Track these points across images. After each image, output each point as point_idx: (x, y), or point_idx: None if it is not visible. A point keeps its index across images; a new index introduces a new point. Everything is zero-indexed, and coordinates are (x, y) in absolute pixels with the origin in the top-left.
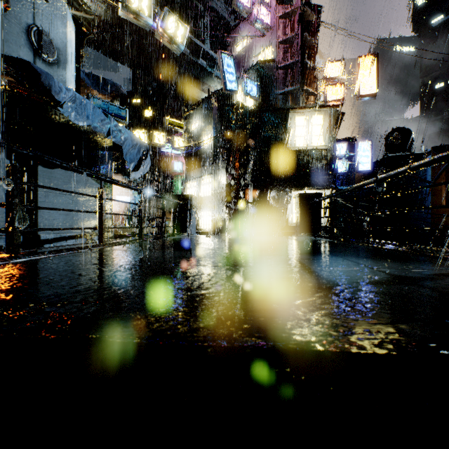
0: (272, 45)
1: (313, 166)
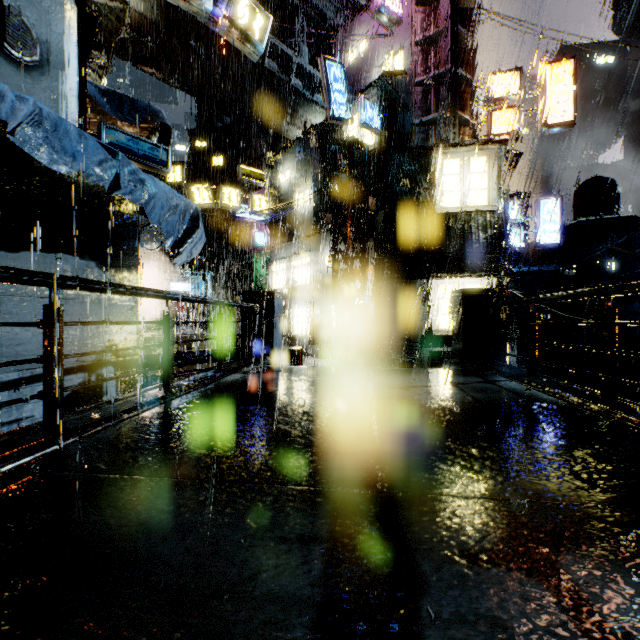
0: (405, 48)
1: (472, 239)
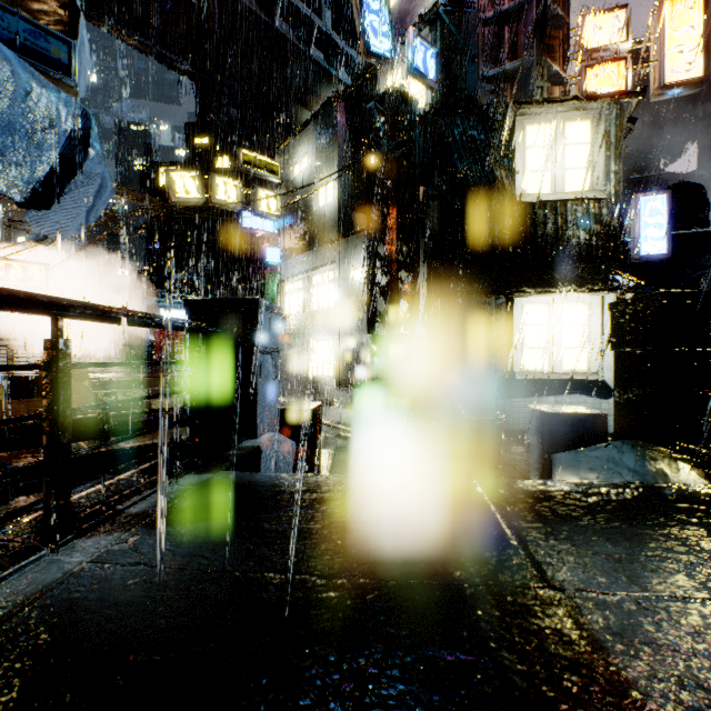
0: None
1: (569, 239)
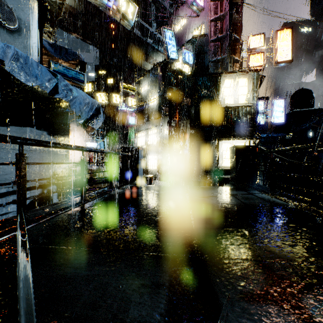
0: (205, 23)
1: (240, 120)
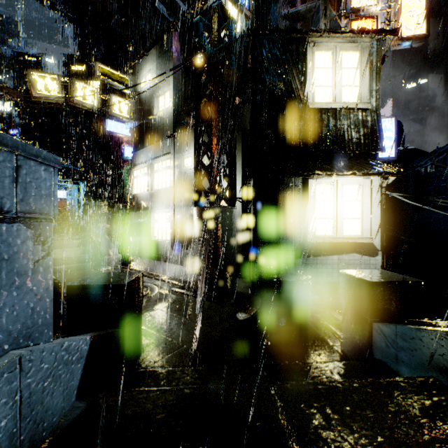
0: None
1: (345, 138)
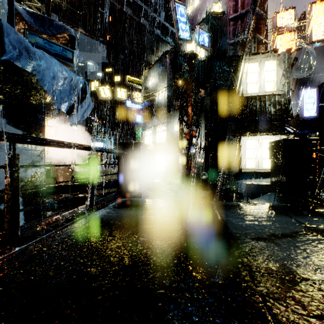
0: None
1: (266, 112)
